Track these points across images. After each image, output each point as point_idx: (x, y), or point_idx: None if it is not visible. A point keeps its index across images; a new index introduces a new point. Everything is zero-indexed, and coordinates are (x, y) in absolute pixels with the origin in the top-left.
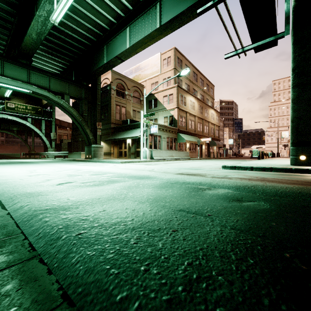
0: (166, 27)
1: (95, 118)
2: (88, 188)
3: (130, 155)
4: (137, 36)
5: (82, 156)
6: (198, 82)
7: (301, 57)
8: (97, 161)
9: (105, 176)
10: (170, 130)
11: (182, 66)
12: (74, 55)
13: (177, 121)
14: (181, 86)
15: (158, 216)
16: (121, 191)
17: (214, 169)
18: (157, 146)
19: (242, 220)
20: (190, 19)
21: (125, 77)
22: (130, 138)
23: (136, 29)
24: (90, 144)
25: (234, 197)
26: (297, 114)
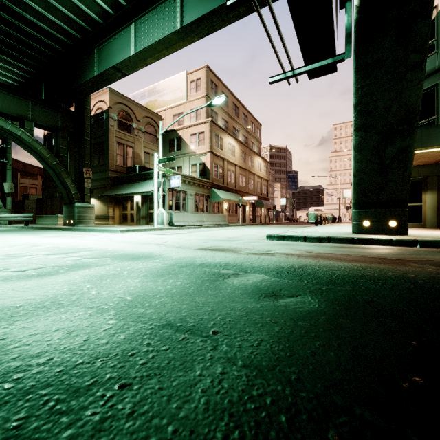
0: (191, 30)
1: (81, 161)
2: (17, 282)
3: (139, 220)
4: (147, 38)
5: (61, 221)
6: (240, 118)
7: (365, 90)
8: (82, 229)
9: (74, 256)
10: (200, 184)
11: (218, 94)
12: (42, 57)
13: (210, 171)
14: (216, 122)
15: (111, 346)
16: (80, 286)
17: (255, 241)
18: (180, 207)
19: (268, 340)
20: (225, 24)
21: (132, 102)
22: (139, 194)
23: (146, 28)
24: (71, 202)
25: (270, 289)
26: (360, 166)
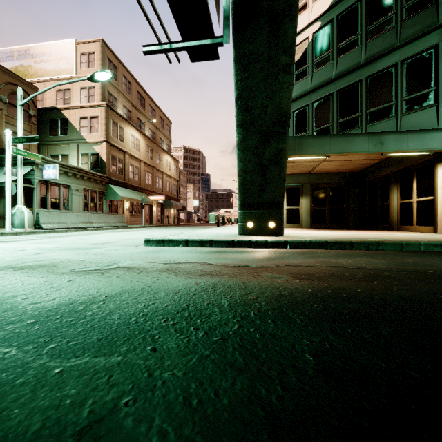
0: None
1: None
2: None
3: None
4: None
5: None
6: (146, 110)
7: (244, 83)
8: None
9: None
10: (91, 178)
11: (118, 77)
12: None
13: (106, 164)
14: (114, 108)
15: None
16: None
17: (122, 248)
18: (60, 205)
19: None
20: None
21: None
22: None
23: None
24: None
25: None
26: (243, 165)
